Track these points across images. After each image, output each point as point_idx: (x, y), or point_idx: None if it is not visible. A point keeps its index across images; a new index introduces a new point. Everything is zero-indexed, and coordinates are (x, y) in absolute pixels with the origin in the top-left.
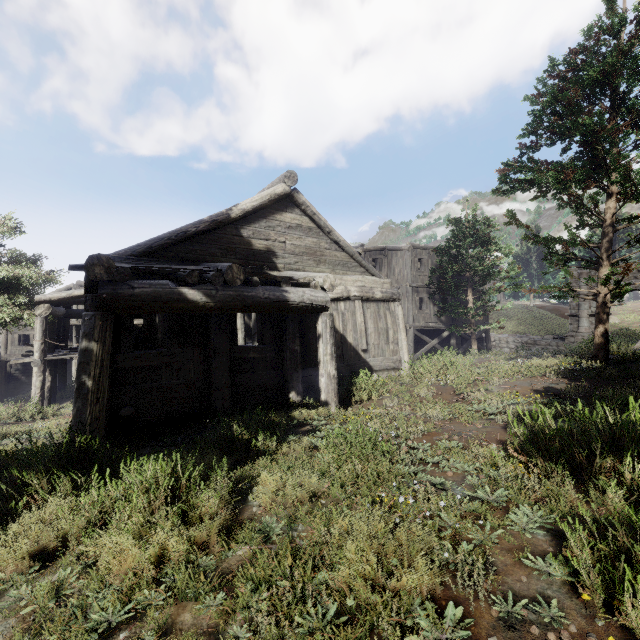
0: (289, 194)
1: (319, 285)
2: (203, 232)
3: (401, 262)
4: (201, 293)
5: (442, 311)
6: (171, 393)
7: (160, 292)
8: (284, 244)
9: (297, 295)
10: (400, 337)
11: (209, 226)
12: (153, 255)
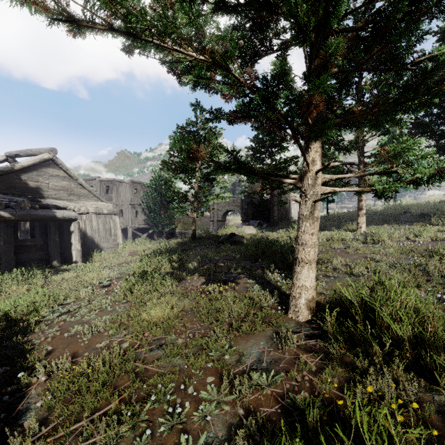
0: (52, 159)
1: (72, 209)
2: None
3: (125, 190)
4: (8, 213)
5: (147, 219)
6: None
7: None
8: (48, 184)
9: (60, 214)
10: (118, 232)
11: None
12: None
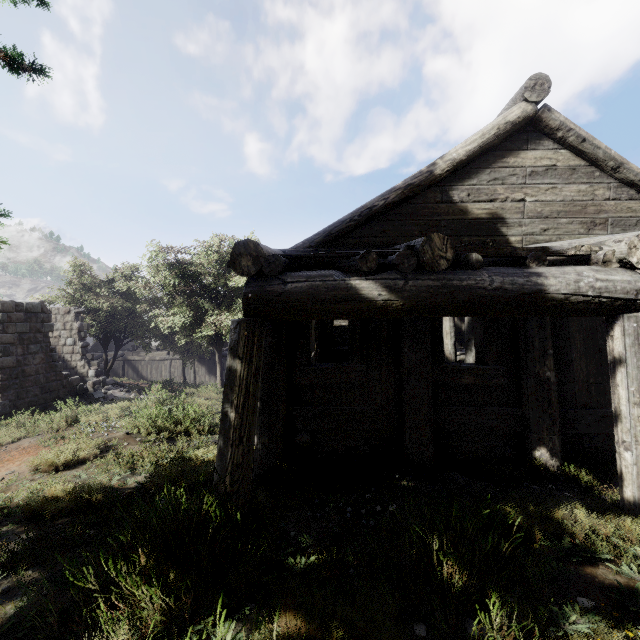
0: (532, 117)
1: (614, 258)
2: (394, 204)
3: None
4: (379, 286)
5: None
6: (352, 422)
7: (319, 287)
8: (521, 203)
9: (563, 280)
10: None
11: (402, 194)
12: (333, 244)
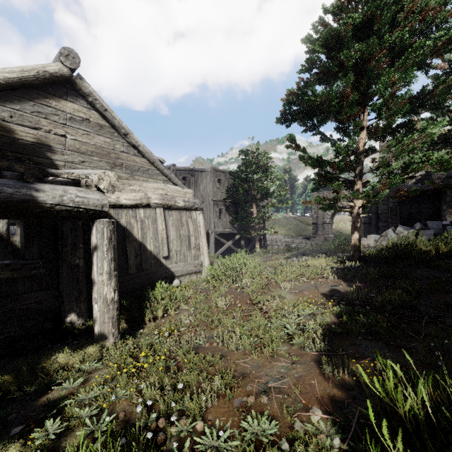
0: (69, 78)
1: (94, 184)
2: None
3: (205, 181)
4: None
5: (235, 220)
6: None
7: None
8: (64, 138)
9: (51, 194)
10: (201, 243)
11: None
12: None
